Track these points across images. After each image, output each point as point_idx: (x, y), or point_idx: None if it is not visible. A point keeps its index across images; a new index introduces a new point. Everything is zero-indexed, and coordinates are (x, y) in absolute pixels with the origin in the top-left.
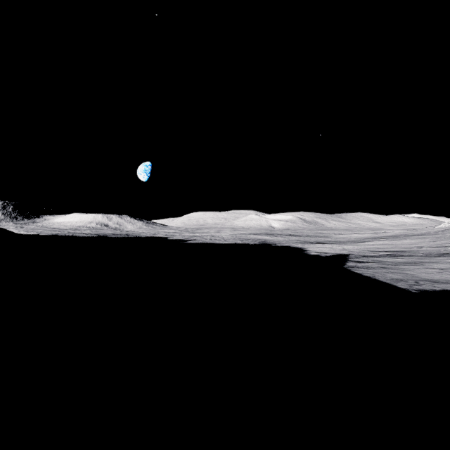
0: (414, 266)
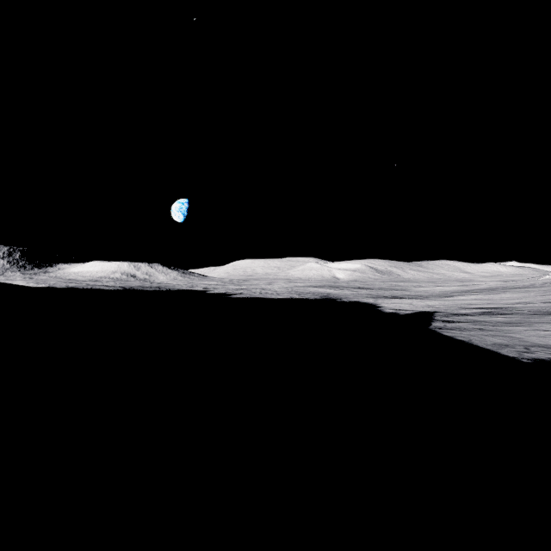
0: (520, 327)
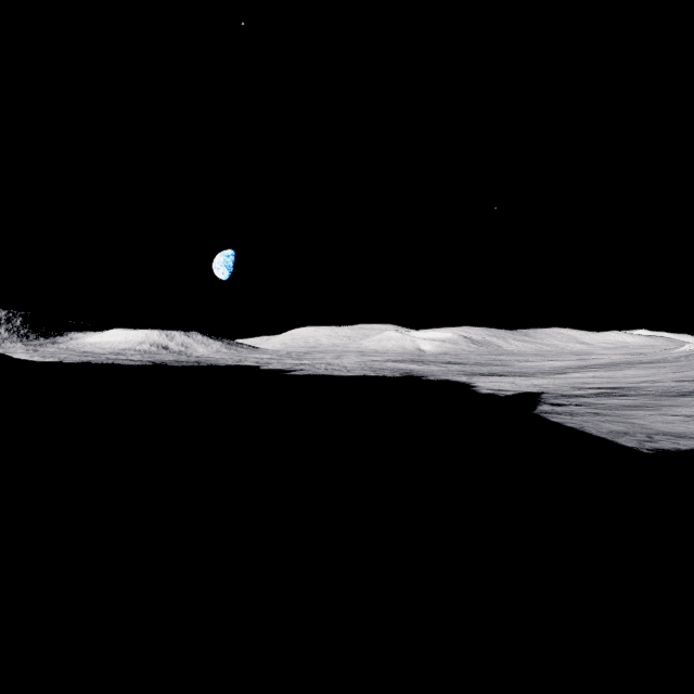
0: (644, 411)
